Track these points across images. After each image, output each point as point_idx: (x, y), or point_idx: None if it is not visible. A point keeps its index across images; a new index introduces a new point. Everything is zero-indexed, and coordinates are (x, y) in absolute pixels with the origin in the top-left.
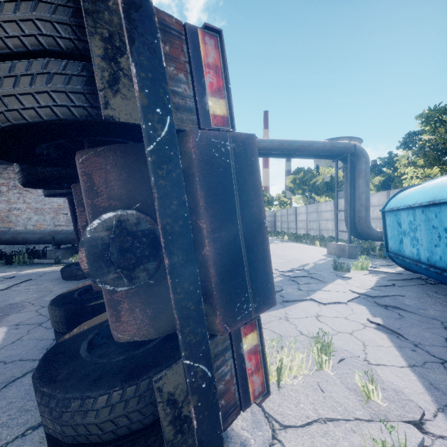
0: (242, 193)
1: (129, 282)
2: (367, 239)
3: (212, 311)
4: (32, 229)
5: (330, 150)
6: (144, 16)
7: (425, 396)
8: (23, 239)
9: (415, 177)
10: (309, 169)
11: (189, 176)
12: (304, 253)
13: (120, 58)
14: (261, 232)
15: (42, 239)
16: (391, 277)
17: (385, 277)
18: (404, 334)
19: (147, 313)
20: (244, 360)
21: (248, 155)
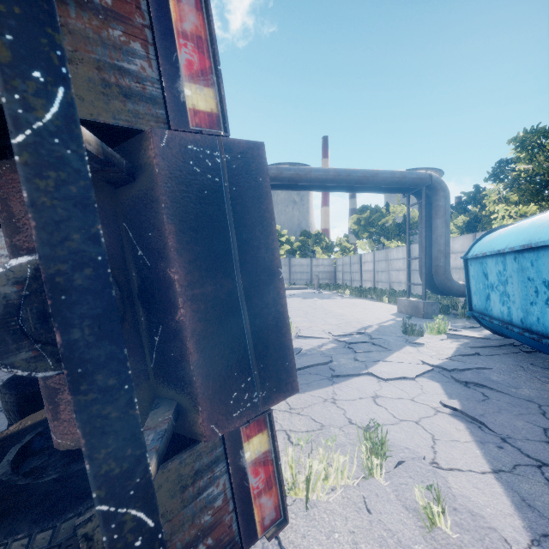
0: (241, 228)
1: (57, 364)
2: (447, 295)
3: (193, 406)
4: None
5: (400, 182)
6: None
7: (514, 519)
8: None
9: (508, 217)
10: (377, 207)
11: (153, 201)
12: (367, 312)
13: None
14: (274, 287)
15: None
16: (475, 343)
17: (467, 343)
18: (489, 424)
19: None
20: (247, 474)
21: (251, 172)
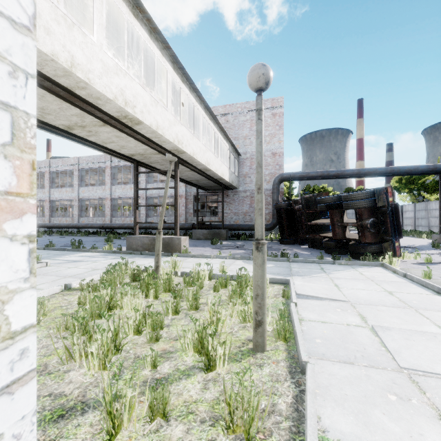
0: (395, 214)
1: (374, 230)
2: None
3: (389, 236)
4: (233, 223)
5: (433, 170)
6: (387, 196)
7: None
8: (241, 228)
9: None
10: None
11: (385, 212)
12: (410, 241)
13: (378, 198)
14: (399, 222)
15: (250, 228)
16: None
17: None
18: None
19: (374, 237)
20: (395, 247)
21: (396, 207)
